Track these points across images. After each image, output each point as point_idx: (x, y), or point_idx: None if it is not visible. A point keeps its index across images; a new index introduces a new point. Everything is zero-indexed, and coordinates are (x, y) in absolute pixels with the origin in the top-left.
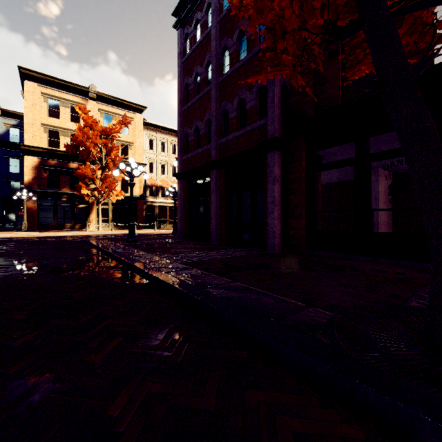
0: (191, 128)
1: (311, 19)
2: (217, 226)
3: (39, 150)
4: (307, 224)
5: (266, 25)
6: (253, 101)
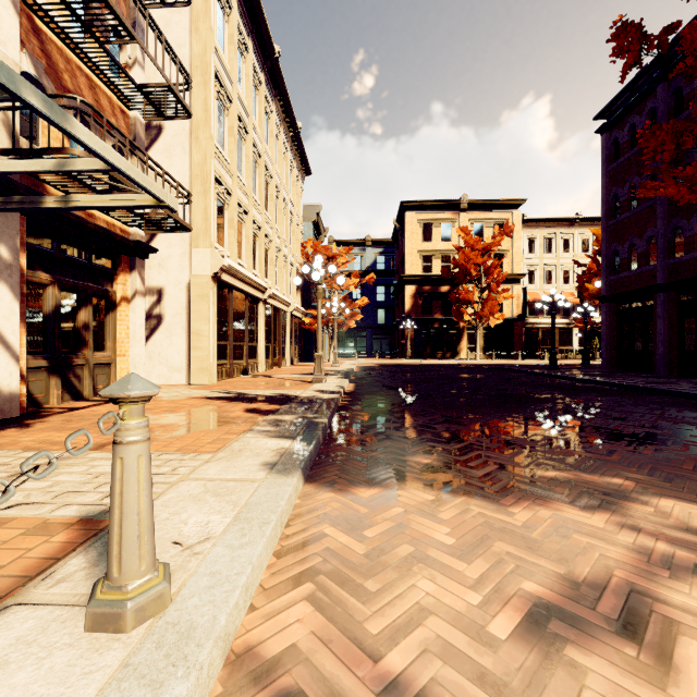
0: (623, 245)
1: None
2: (665, 356)
3: (416, 279)
4: None
5: None
6: None
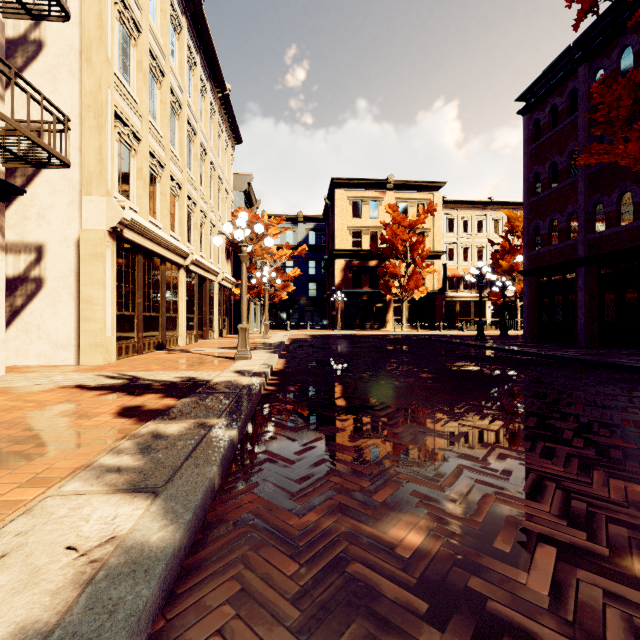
0: (544, 221)
1: None
2: (586, 327)
3: (346, 253)
4: None
5: None
6: None
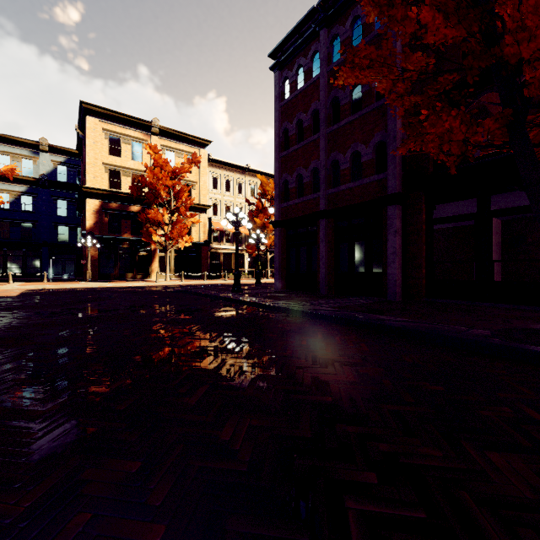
0: (292, 175)
1: (474, 137)
2: (326, 276)
3: (100, 193)
4: (427, 274)
5: (436, 134)
6: (370, 155)
